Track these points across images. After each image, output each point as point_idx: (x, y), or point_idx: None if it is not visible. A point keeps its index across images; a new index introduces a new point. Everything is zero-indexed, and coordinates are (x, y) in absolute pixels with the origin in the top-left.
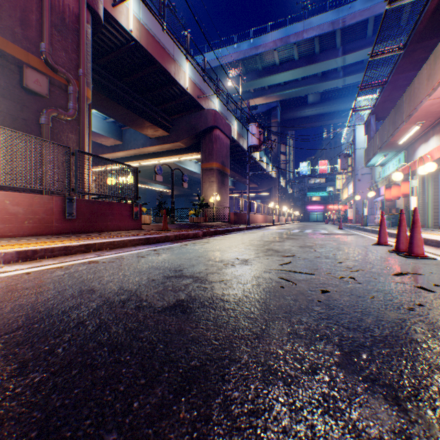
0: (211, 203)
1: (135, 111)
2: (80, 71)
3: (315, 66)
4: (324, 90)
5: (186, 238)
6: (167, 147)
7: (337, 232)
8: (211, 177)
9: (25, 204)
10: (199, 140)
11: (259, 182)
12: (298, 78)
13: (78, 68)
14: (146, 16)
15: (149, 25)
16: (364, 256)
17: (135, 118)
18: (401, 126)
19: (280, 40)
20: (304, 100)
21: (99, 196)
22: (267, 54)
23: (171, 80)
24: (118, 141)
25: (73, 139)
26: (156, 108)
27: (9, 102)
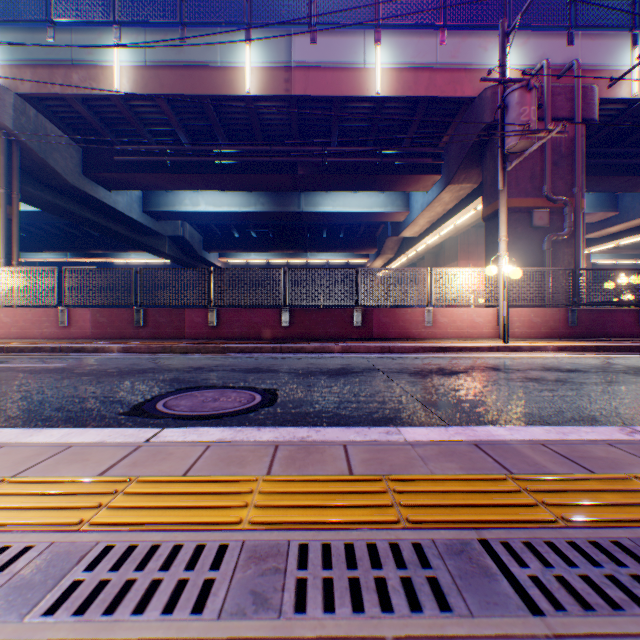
0: None
1: (638, 173)
2: (573, 189)
3: None
4: None
5: None
6: None
7: None
8: None
9: (540, 316)
10: None
11: None
12: None
13: (571, 186)
14: None
15: None
16: None
17: (638, 181)
18: None
19: None
20: None
21: (590, 302)
22: None
23: None
24: (608, 213)
25: (566, 253)
26: None
27: (521, 241)
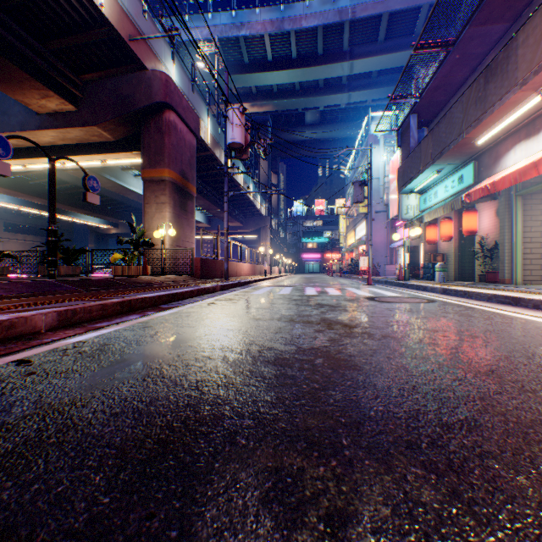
0: (161, 242)
1: None
2: None
3: (318, 68)
4: (326, 106)
5: None
6: (75, 135)
7: (388, 294)
8: (161, 195)
9: None
10: (139, 129)
11: (244, 220)
12: (295, 81)
13: None
14: None
15: None
16: None
17: None
18: (510, 95)
19: (274, 20)
20: (301, 117)
21: None
22: (256, 38)
23: None
24: None
25: None
26: (38, 44)
27: None
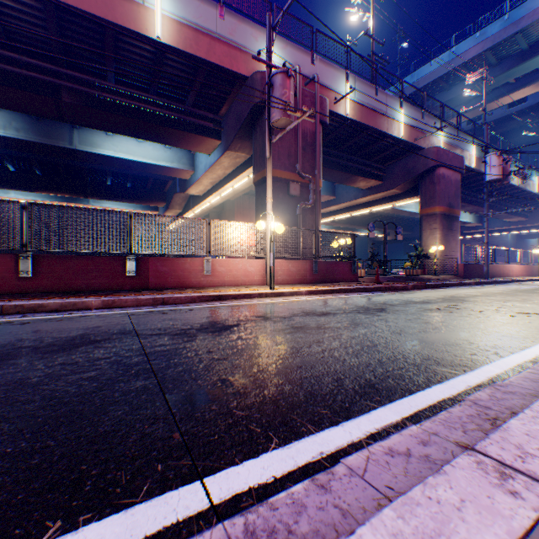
0: (432, 254)
1: (347, 171)
2: (316, 171)
3: None
4: None
5: (394, 290)
6: (379, 196)
7: None
8: (432, 224)
9: (295, 266)
10: (416, 183)
11: (528, 213)
12: None
13: (314, 169)
14: (359, 92)
15: (362, 99)
16: (536, 307)
17: (347, 177)
18: None
19: None
20: None
21: (325, 256)
22: (537, 24)
23: (383, 135)
24: (330, 197)
25: (311, 219)
26: (367, 162)
27: (282, 206)
